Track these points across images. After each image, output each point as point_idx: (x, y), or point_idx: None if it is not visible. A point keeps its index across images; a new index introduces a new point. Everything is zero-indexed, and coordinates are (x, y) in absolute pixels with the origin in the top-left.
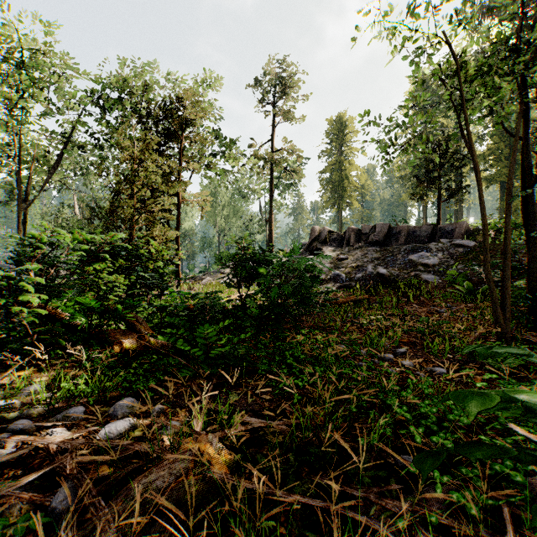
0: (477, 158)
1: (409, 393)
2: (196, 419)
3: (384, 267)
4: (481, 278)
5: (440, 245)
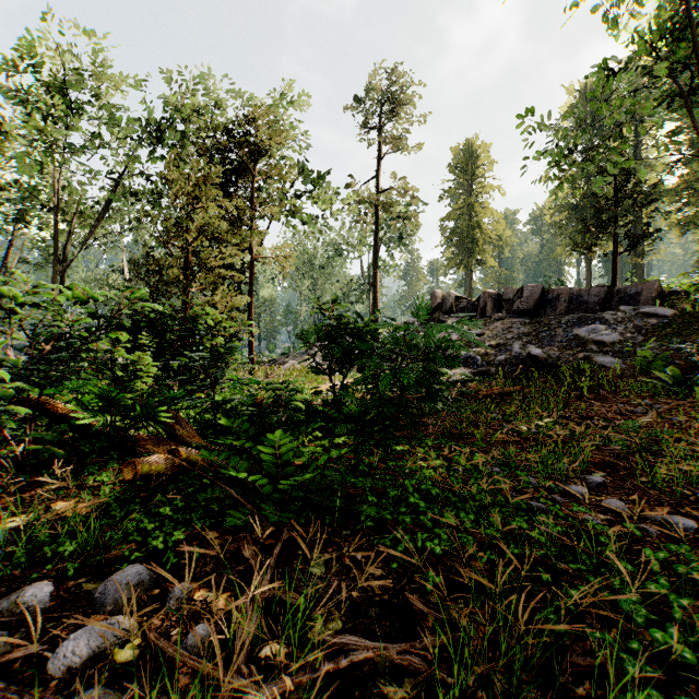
0: (666, 194)
1: (662, 585)
2: (241, 631)
3: (538, 346)
4: (692, 361)
5: (619, 314)
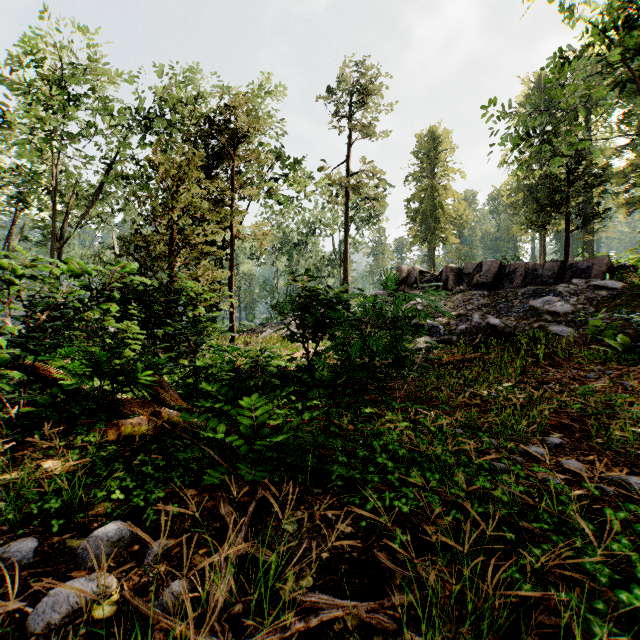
0: (614, 176)
1: (624, 545)
2: (214, 588)
3: (496, 316)
4: None
5: (572, 287)
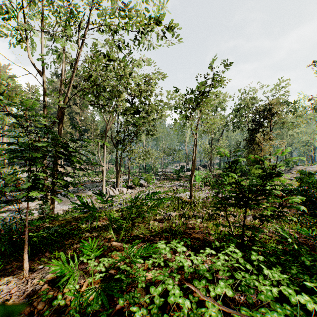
0: None
1: None
2: None
3: None
4: None
5: None
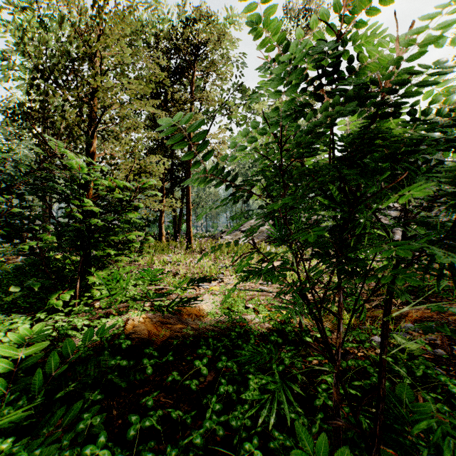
0: None
1: None
2: None
3: None
4: None
5: None
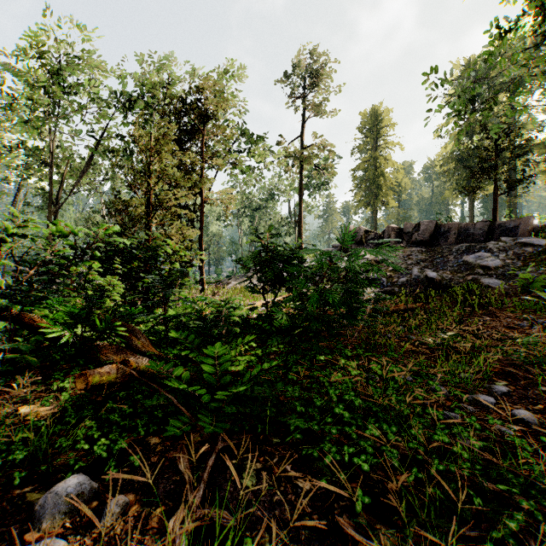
0: (535, 147)
1: None
2: None
3: (433, 270)
4: None
5: (501, 244)
